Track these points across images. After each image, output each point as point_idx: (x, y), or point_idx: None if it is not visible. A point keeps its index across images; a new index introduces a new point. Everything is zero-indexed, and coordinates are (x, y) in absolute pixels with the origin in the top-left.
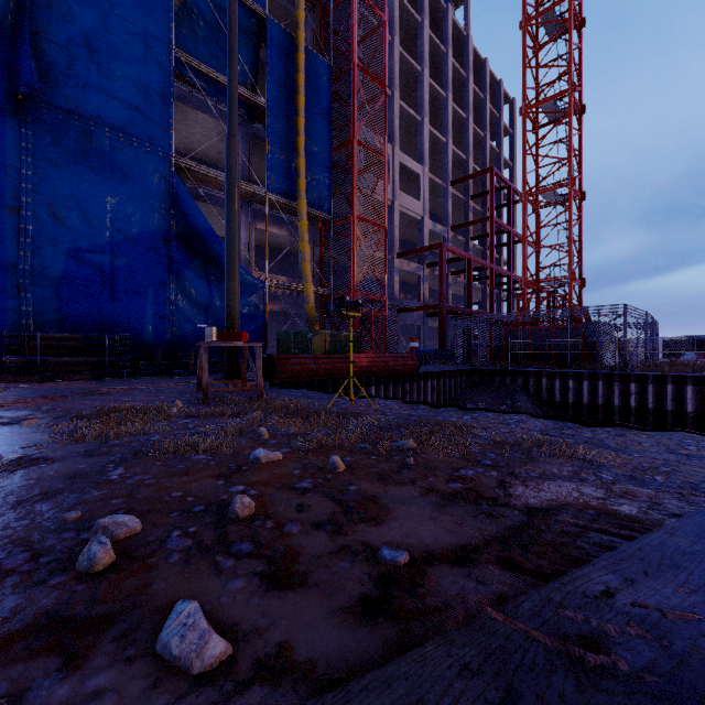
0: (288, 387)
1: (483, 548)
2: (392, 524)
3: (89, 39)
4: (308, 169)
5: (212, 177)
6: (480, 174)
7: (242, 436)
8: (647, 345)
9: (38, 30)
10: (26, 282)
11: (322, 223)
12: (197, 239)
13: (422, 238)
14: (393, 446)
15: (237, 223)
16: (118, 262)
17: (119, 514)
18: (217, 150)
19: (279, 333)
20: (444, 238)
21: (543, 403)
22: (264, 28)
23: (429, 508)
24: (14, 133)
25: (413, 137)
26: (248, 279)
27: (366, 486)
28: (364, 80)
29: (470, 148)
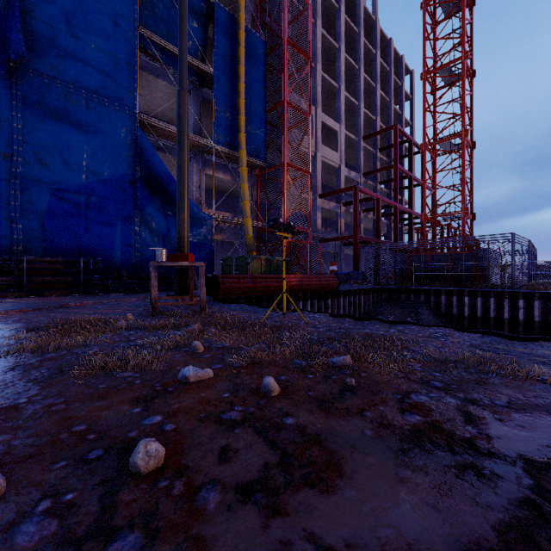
0: (229, 302)
1: None
2: (349, 492)
3: (69, 17)
4: (248, 125)
5: (169, 132)
6: (387, 130)
7: (178, 349)
8: (529, 268)
9: (26, 9)
10: (17, 215)
11: (258, 169)
12: (157, 181)
13: (339, 182)
14: (330, 363)
15: (186, 162)
16: (92, 200)
17: None
18: (174, 111)
19: (223, 258)
20: (357, 182)
21: (442, 316)
22: (212, 11)
23: (391, 458)
24: (7, 94)
25: (332, 101)
26: (198, 214)
27: (305, 418)
28: (292, 55)
29: (378, 110)
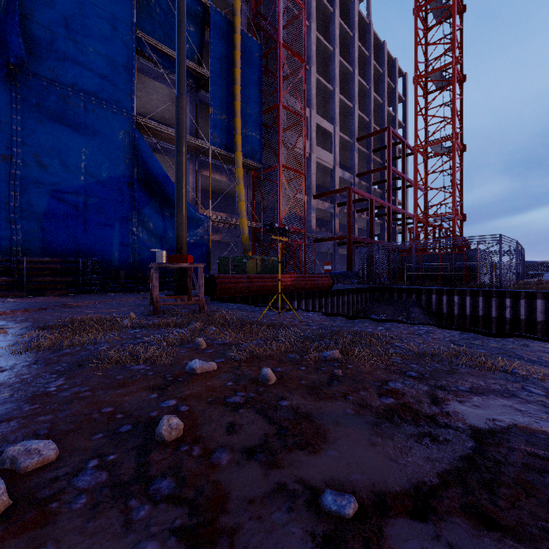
0: (226, 301)
1: (441, 489)
2: (331, 452)
3: (67, 21)
4: (243, 127)
5: (166, 134)
6: (380, 132)
7: (182, 346)
8: (517, 267)
9: (25, 13)
10: (16, 216)
11: (254, 170)
12: (154, 183)
13: (333, 183)
14: (321, 357)
15: (184, 166)
16: (90, 201)
17: (33, 440)
18: (171, 113)
19: (220, 258)
20: (351, 183)
21: (433, 315)
22: (208, 14)
23: (366, 429)
24: (7, 97)
25: (326, 103)
26: (195, 215)
27: (298, 401)
28: (287, 58)
29: (372, 112)
